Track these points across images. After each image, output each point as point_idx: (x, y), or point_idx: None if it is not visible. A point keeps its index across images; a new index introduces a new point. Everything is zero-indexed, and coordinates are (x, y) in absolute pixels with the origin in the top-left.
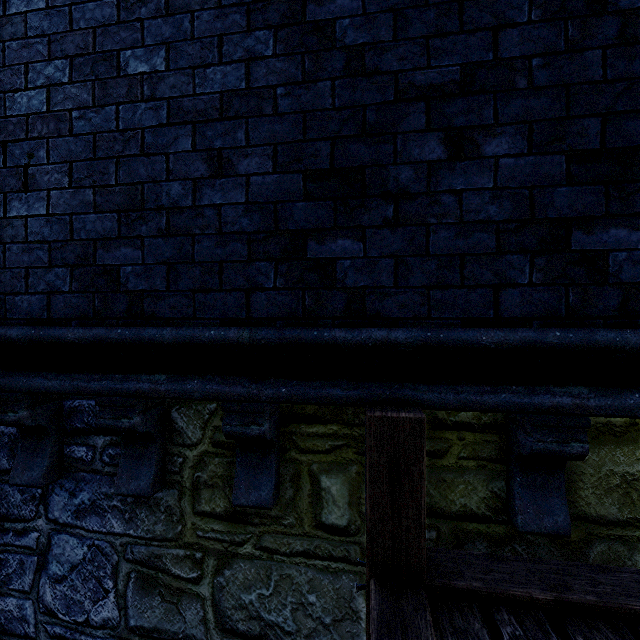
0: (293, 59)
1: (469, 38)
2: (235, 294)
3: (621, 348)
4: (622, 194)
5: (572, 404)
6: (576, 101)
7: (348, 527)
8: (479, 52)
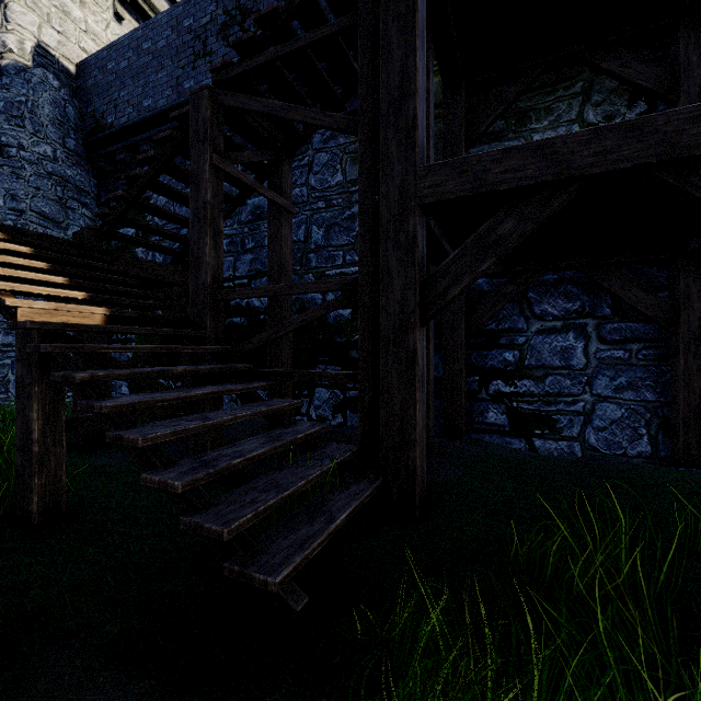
0: None
1: None
2: None
3: None
4: None
5: None
6: None
7: (440, 103)
8: None
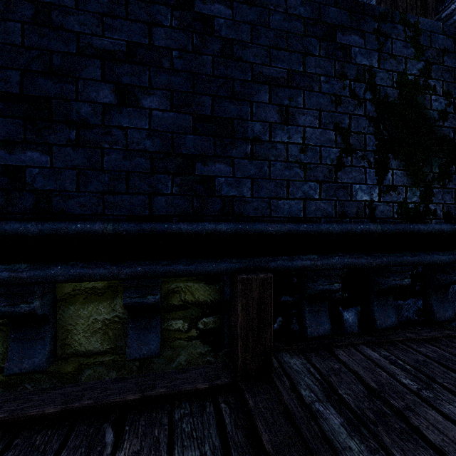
0: None
1: None
2: None
3: (27, 235)
4: (36, 128)
5: (9, 276)
6: (1, 55)
7: None
8: None
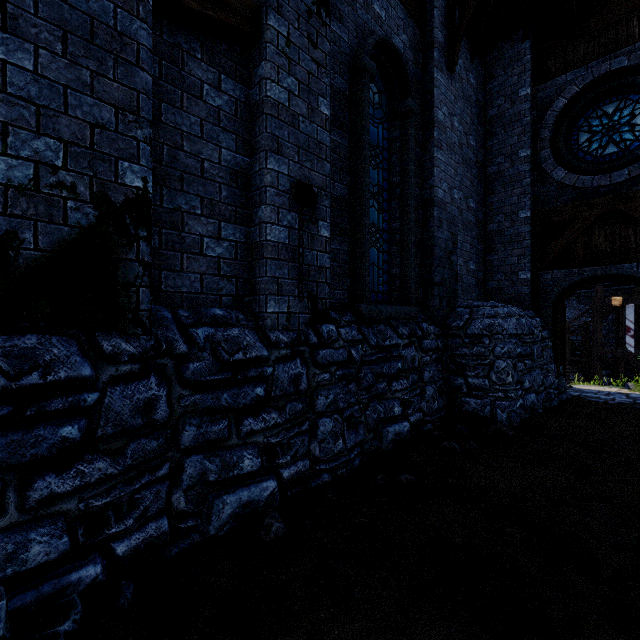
0: None
1: None
2: None
3: None
4: None
5: None
6: None
7: None
8: None
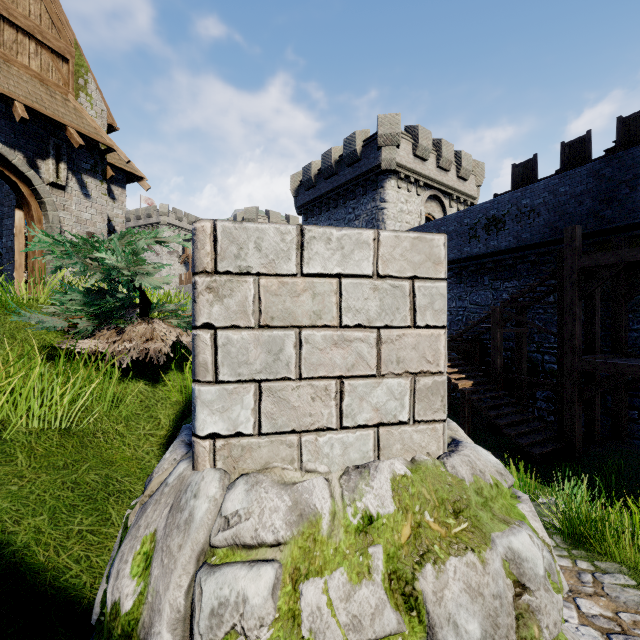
0: (596, 182)
1: (634, 170)
2: (583, 225)
3: None
4: None
5: None
6: None
7: None
8: (636, 172)
